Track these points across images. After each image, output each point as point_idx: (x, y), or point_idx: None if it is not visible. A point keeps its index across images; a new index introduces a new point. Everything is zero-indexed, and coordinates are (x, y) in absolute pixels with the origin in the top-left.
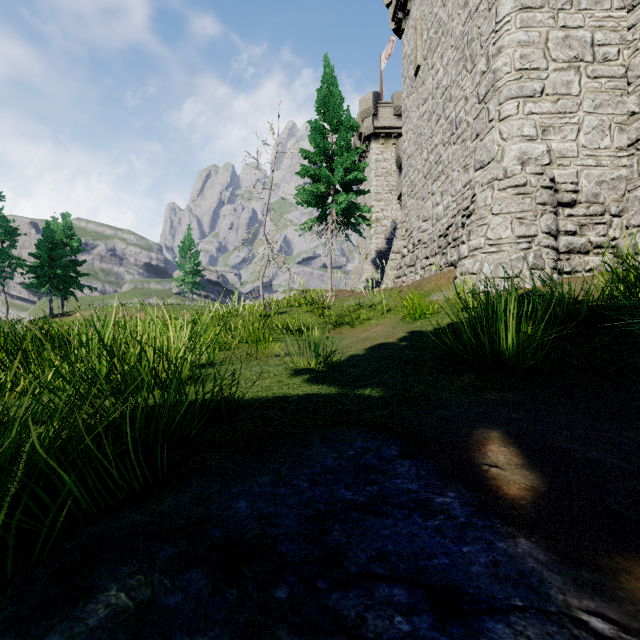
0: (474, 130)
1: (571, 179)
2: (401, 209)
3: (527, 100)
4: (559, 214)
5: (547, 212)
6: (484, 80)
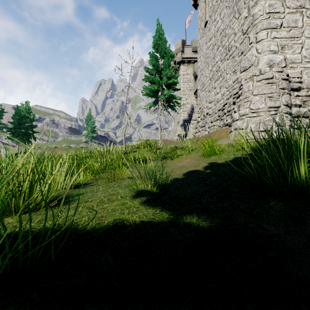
0: (240, 50)
1: (298, 75)
2: (196, 99)
3: (272, 30)
4: (291, 95)
5: (285, 93)
6: (246, 21)
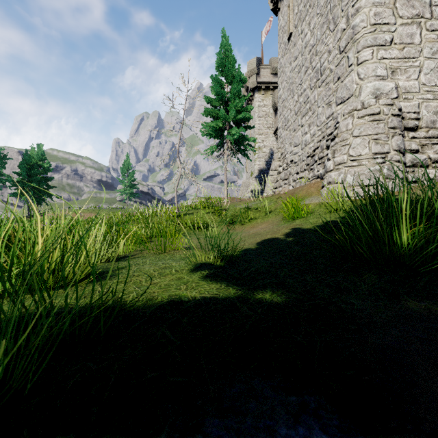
0: (336, 74)
1: (414, 109)
2: (276, 140)
3: (380, 48)
4: (405, 136)
5: (397, 134)
6: (344, 35)
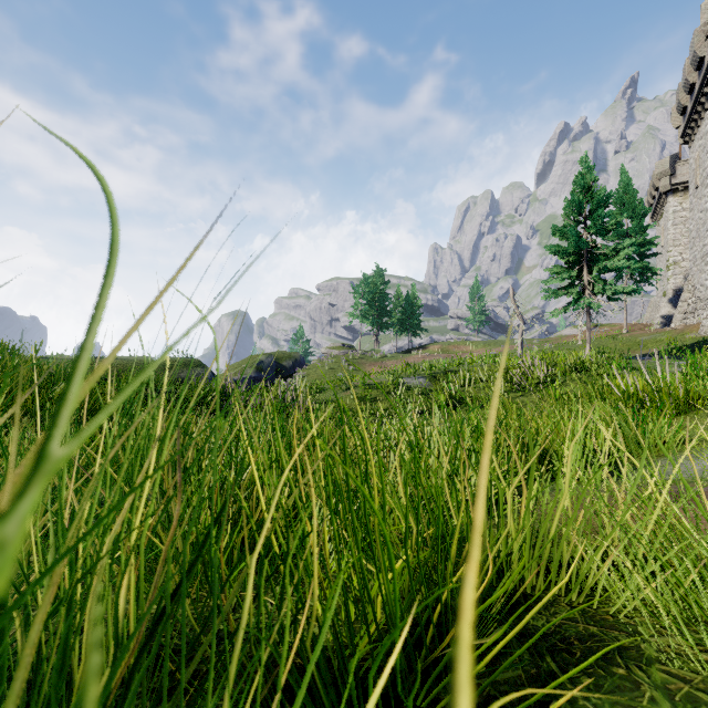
0: None
1: None
2: None
3: None
4: None
5: None
6: None
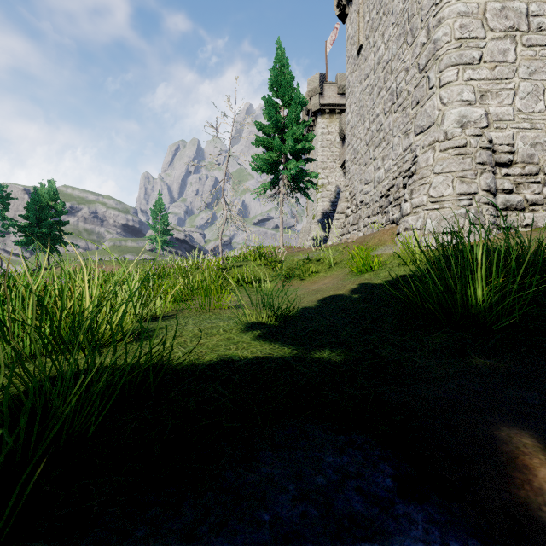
0: (414, 98)
1: (507, 141)
2: (344, 176)
3: (466, 67)
4: (496, 173)
5: (486, 171)
6: (424, 51)
